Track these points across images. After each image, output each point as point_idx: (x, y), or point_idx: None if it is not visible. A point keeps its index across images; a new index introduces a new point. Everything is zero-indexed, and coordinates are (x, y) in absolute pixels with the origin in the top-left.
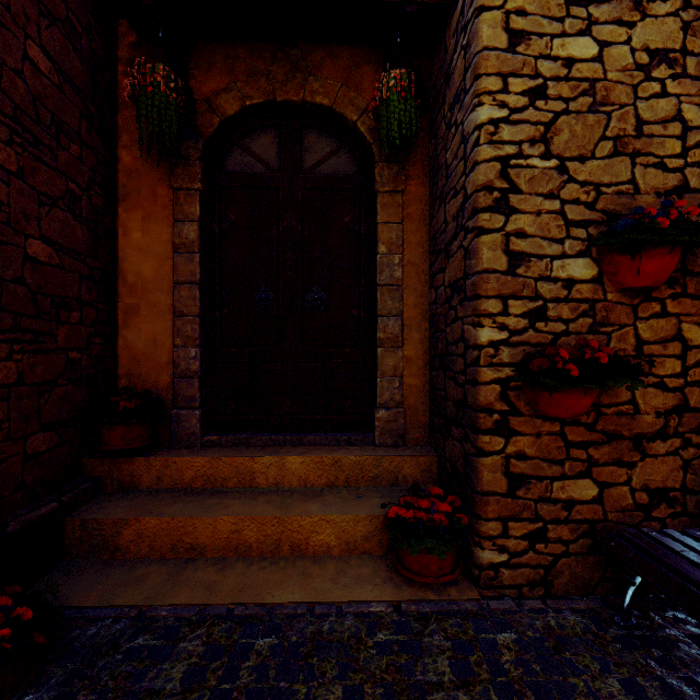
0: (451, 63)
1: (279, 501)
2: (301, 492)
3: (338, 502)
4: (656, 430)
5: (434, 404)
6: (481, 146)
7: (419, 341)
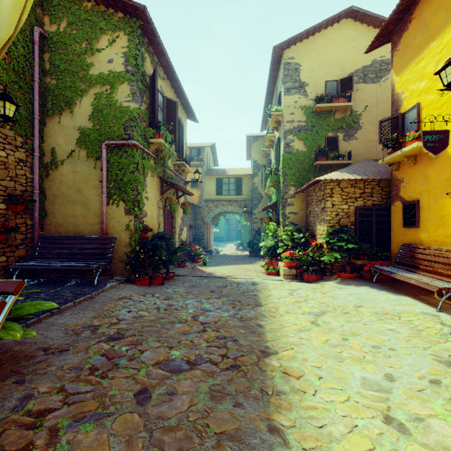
0: None
1: None
2: None
3: None
4: (21, 243)
5: None
6: None
7: None
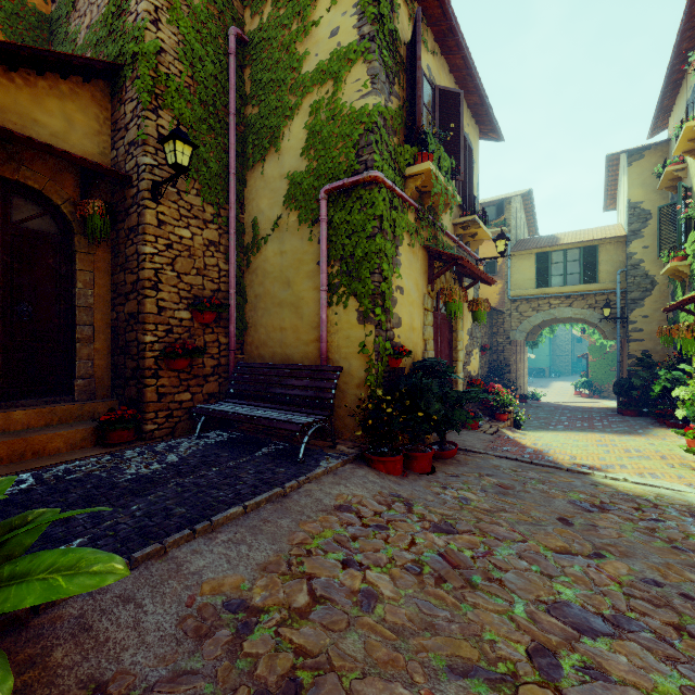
0: (129, 209)
1: (14, 435)
2: (26, 431)
3: (60, 429)
4: (211, 373)
5: (116, 373)
6: (147, 262)
7: (105, 340)
